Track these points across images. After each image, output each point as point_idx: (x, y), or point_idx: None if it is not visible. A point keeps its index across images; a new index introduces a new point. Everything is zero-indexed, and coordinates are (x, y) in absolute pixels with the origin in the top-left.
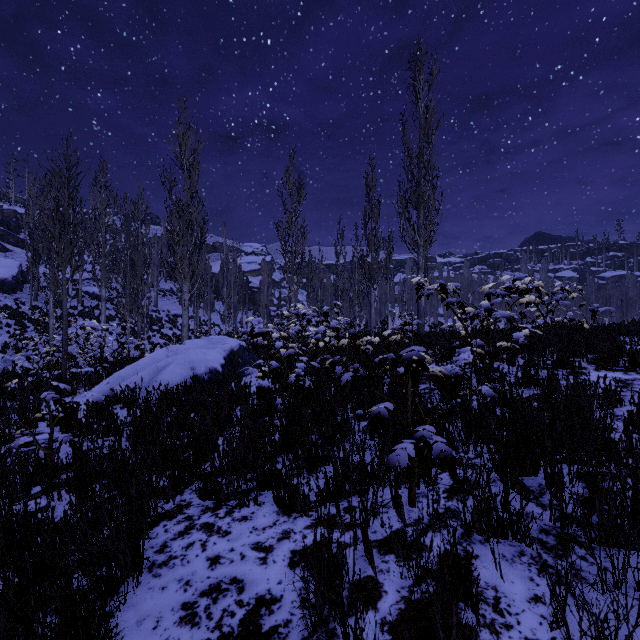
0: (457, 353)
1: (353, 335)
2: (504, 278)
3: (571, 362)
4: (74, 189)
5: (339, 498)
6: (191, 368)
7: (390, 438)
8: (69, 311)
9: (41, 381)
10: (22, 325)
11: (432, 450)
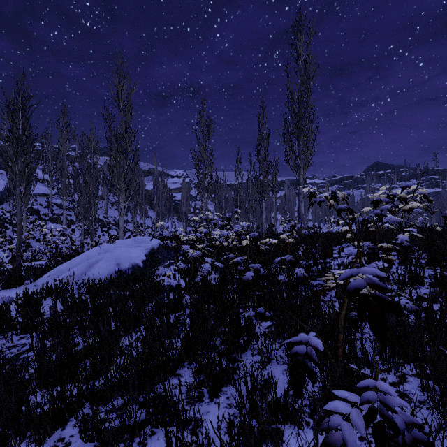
0: (334, 251)
1: (254, 238)
2: (383, 188)
3: (444, 261)
4: (26, 119)
5: None
6: (117, 264)
7: None
8: (42, 217)
9: None
10: (4, 227)
11: (400, 434)
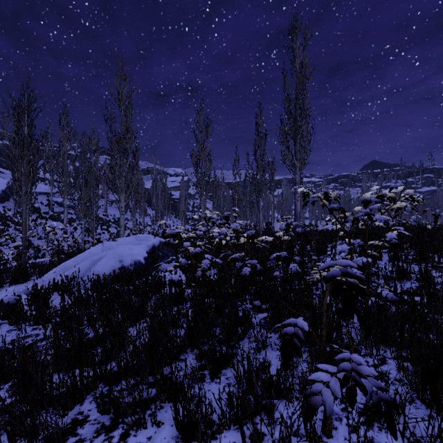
0: (329, 248)
1: (251, 236)
2: (374, 188)
3: (431, 258)
4: (31, 121)
5: (244, 419)
6: (120, 261)
7: None
8: (43, 215)
9: (1, 271)
10: (6, 225)
11: (367, 393)
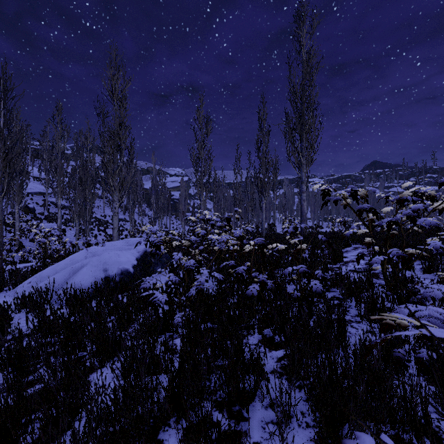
0: (343, 254)
1: (260, 245)
2: (406, 184)
3: None
4: (8, 110)
5: None
6: (104, 270)
7: None
8: (37, 216)
9: None
10: None
11: None
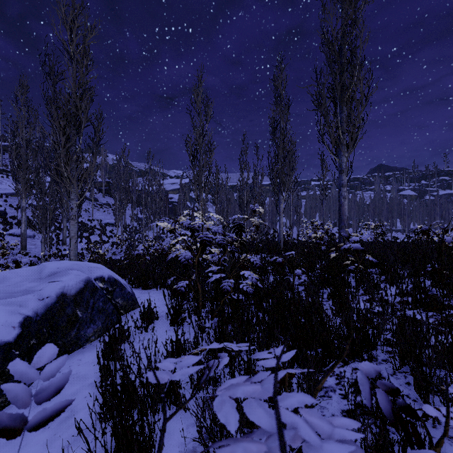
0: None
1: None
2: None
3: None
4: None
5: None
6: None
7: None
8: (8, 220)
9: None
10: None
11: None
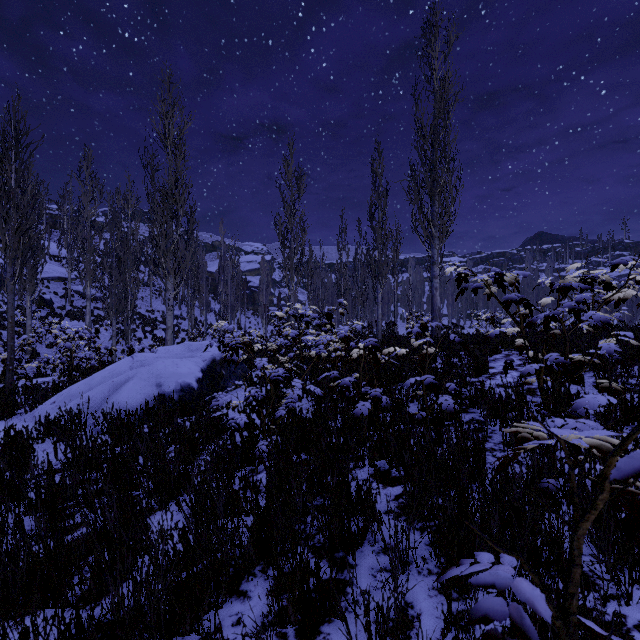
0: (490, 363)
1: (372, 348)
2: (572, 267)
3: None
4: (22, 163)
5: None
6: (157, 384)
7: (476, 588)
8: (56, 311)
9: None
10: None
11: None
